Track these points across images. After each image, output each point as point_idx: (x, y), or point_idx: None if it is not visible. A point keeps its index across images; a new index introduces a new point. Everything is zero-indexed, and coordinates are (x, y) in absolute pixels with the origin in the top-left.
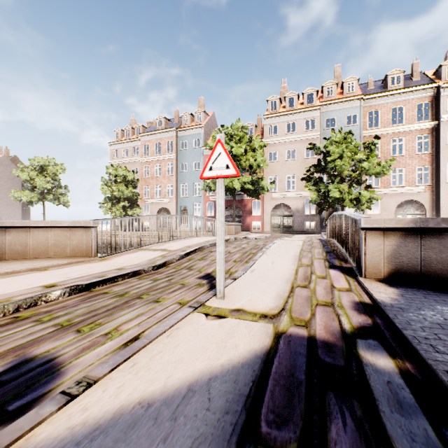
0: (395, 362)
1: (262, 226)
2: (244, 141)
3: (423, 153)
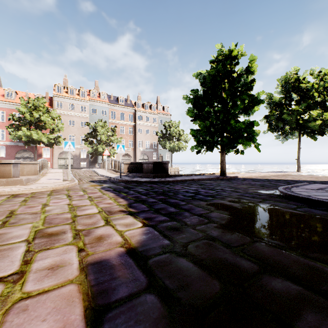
0: (130, 175)
1: (51, 165)
2: (44, 110)
3: (131, 135)
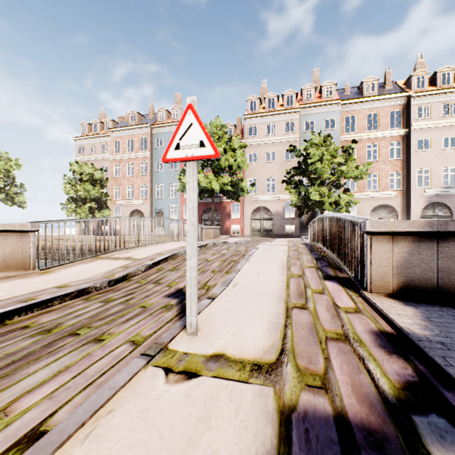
0: None
1: (241, 229)
2: (223, 140)
3: (395, 159)
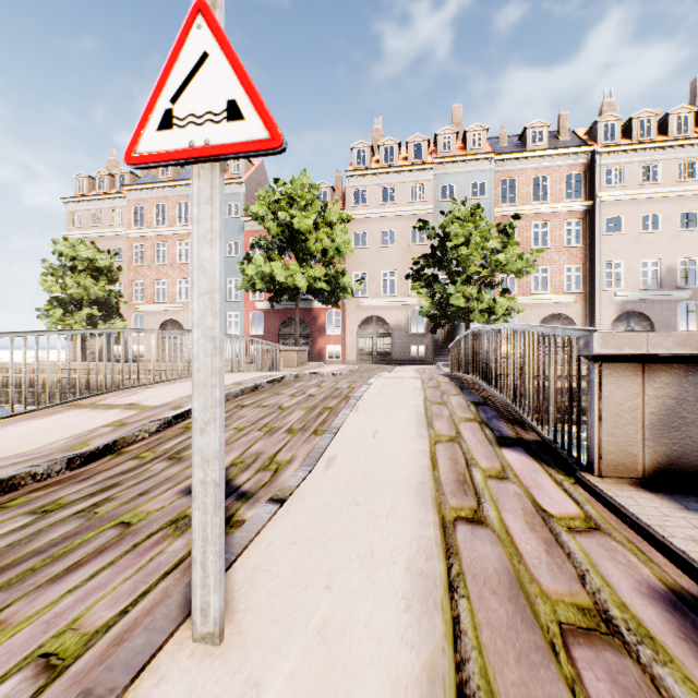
0: None
1: (343, 352)
2: (314, 209)
3: (573, 246)
